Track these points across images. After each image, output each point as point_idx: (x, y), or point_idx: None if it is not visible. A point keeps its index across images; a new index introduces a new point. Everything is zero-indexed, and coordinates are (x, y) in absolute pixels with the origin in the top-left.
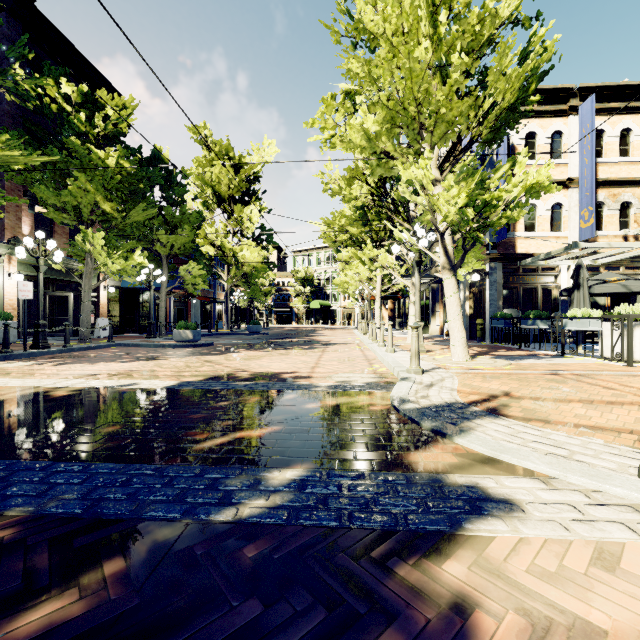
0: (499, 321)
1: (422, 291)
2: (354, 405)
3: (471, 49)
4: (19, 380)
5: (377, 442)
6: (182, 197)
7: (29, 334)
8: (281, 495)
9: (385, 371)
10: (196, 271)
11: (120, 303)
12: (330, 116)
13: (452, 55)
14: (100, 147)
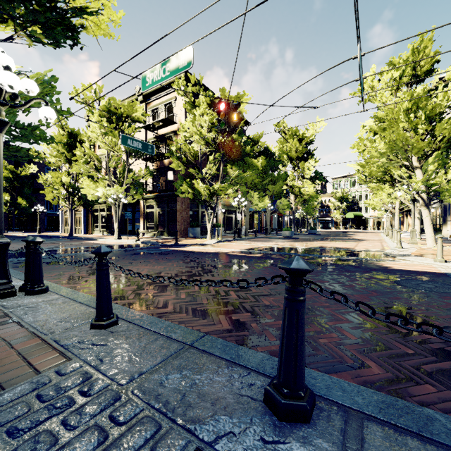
0: None
1: (437, 206)
2: (370, 253)
3: (431, 115)
4: (259, 245)
5: (375, 257)
6: (278, 167)
7: None
8: (353, 258)
9: (388, 249)
10: (284, 202)
11: None
12: (362, 144)
13: (418, 125)
14: (253, 157)
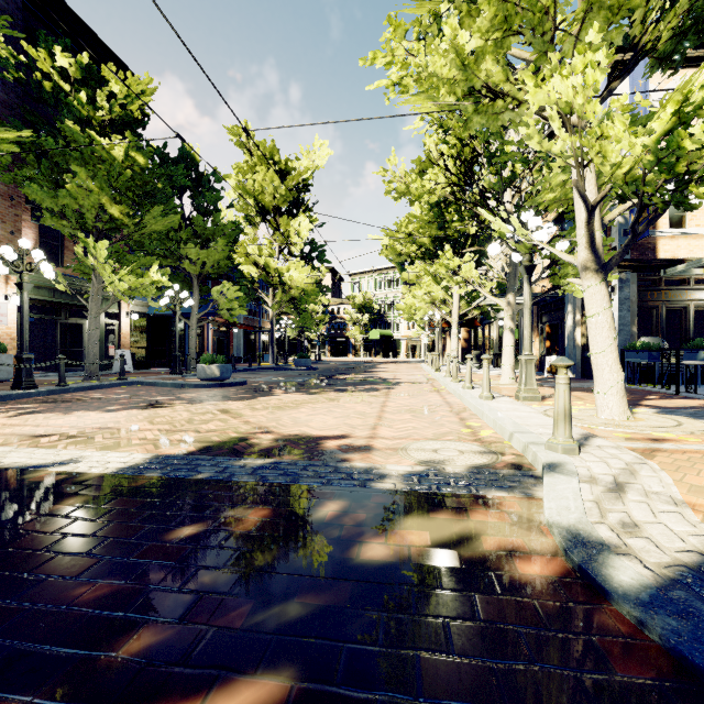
0: (639, 354)
1: None
2: (474, 552)
3: None
4: None
5: None
6: (215, 204)
7: (45, 368)
8: None
9: (493, 436)
10: (232, 293)
11: (147, 332)
12: (400, 43)
13: None
14: (107, 137)
